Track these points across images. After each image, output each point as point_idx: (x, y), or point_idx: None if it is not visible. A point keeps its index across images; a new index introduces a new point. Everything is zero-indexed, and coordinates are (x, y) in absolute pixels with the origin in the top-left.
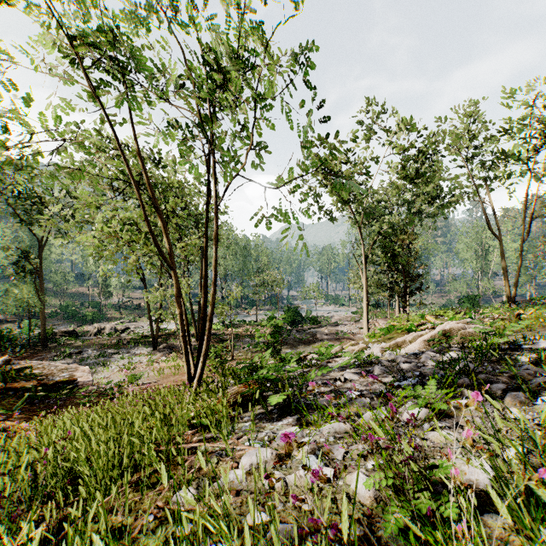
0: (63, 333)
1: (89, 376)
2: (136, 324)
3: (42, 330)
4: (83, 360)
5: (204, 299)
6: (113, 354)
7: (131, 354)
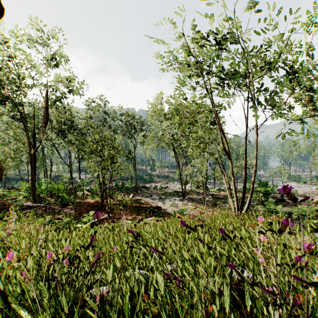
0: (141, 187)
1: (164, 206)
2: (168, 185)
3: (135, 184)
4: (153, 199)
5: (245, 174)
6: (165, 198)
7: (173, 199)
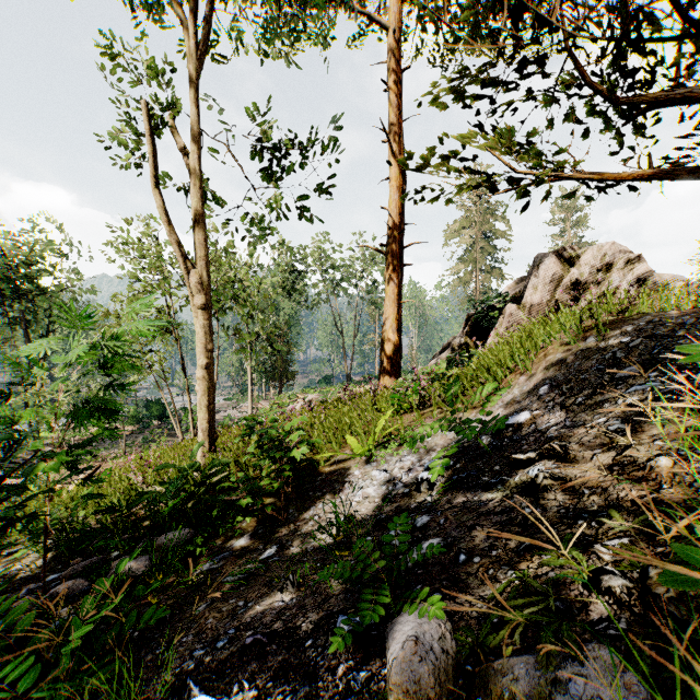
0: None
1: None
2: None
3: None
4: None
5: None
6: None
7: None
